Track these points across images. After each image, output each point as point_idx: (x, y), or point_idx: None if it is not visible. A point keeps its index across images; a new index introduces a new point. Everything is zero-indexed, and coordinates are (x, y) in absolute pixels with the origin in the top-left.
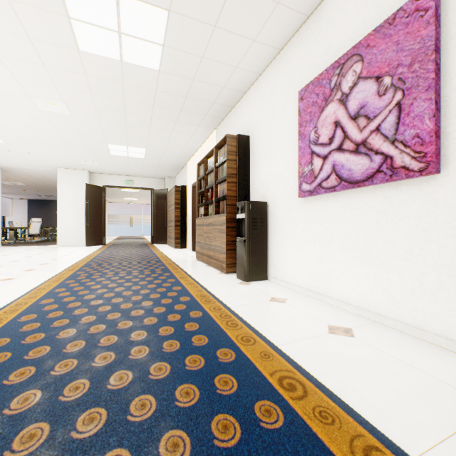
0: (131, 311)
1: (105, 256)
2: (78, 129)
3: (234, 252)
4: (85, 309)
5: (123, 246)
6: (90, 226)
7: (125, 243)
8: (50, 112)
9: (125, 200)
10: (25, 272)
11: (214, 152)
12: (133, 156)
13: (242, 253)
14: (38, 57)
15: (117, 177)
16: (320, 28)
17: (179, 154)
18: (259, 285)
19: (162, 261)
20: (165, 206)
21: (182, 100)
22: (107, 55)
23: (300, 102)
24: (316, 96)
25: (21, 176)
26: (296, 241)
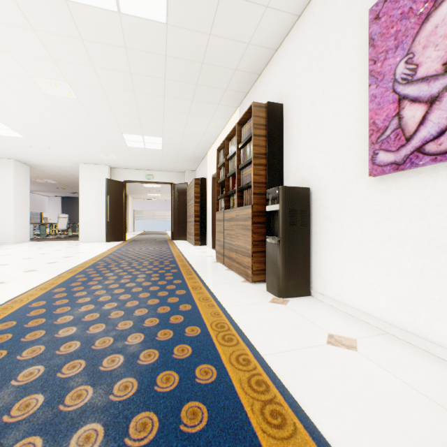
0: (104, 356)
1: (118, 254)
2: (89, 117)
3: (263, 255)
4: (40, 348)
5: (142, 243)
6: (110, 221)
7: (146, 239)
8: (56, 97)
9: (148, 196)
10: (23, 273)
11: (237, 129)
12: (150, 147)
13: (275, 258)
14: (24, 17)
15: (138, 171)
16: None
17: (198, 143)
18: (301, 305)
19: (177, 262)
20: (185, 201)
21: (198, 68)
22: (100, 4)
23: (373, 24)
24: None
25: (49, 173)
26: (363, 245)
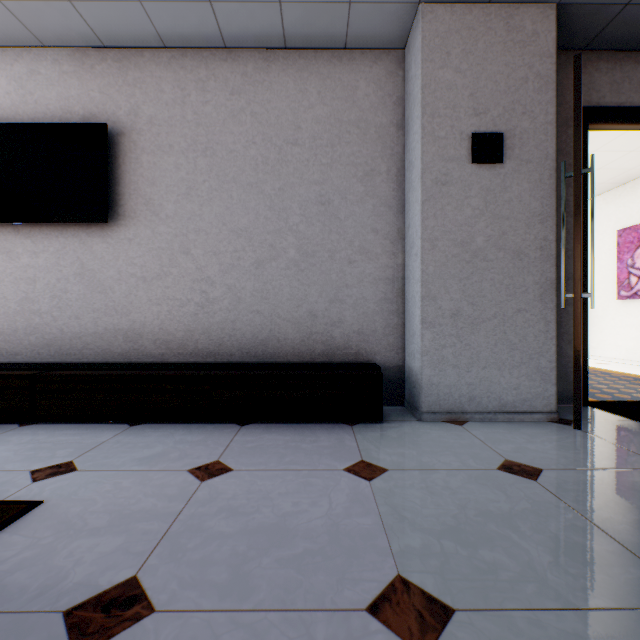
0: None
1: None
2: None
3: None
4: None
5: None
6: None
7: None
8: None
9: None
10: None
11: None
12: None
13: None
14: None
15: None
16: (635, 195)
17: None
18: None
19: None
20: None
21: None
22: None
23: (618, 238)
24: (632, 238)
25: None
26: (614, 329)
